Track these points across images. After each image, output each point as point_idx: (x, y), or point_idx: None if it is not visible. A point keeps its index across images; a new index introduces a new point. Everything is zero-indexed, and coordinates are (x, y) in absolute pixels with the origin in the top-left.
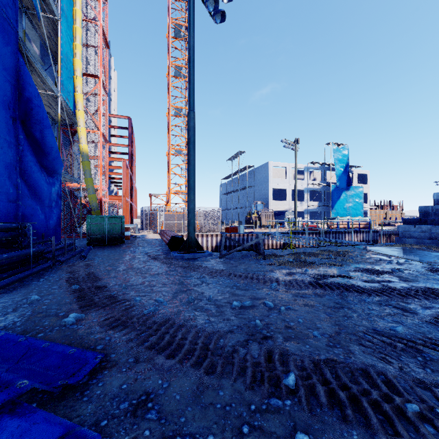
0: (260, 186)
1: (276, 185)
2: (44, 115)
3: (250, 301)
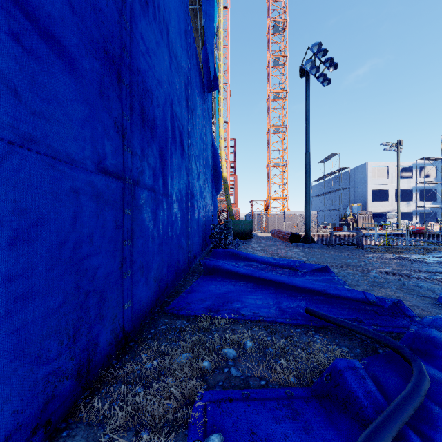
0: (356, 187)
1: (376, 186)
2: (219, 164)
3: (356, 260)
